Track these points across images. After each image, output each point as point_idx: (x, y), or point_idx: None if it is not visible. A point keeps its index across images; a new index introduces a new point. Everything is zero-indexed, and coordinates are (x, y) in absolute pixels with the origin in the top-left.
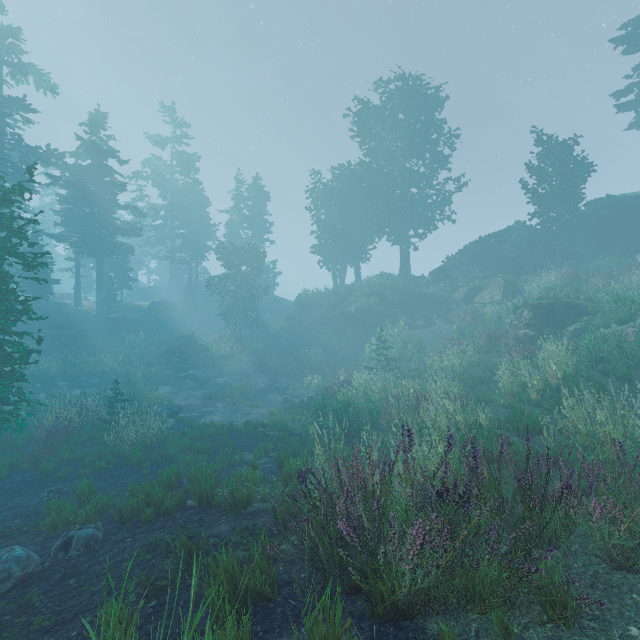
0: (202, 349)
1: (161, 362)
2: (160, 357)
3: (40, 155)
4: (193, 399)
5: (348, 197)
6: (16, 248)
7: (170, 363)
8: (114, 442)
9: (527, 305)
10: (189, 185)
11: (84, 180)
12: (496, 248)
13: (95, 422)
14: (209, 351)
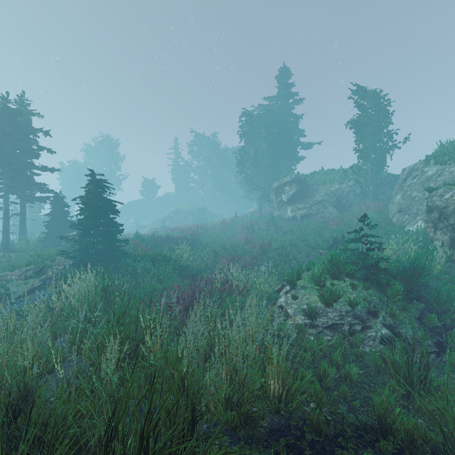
0: None
1: None
2: None
3: None
4: None
5: (77, 174)
6: None
7: None
8: None
9: (135, 225)
10: None
11: None
12: (135, 206)
13: None
14: None
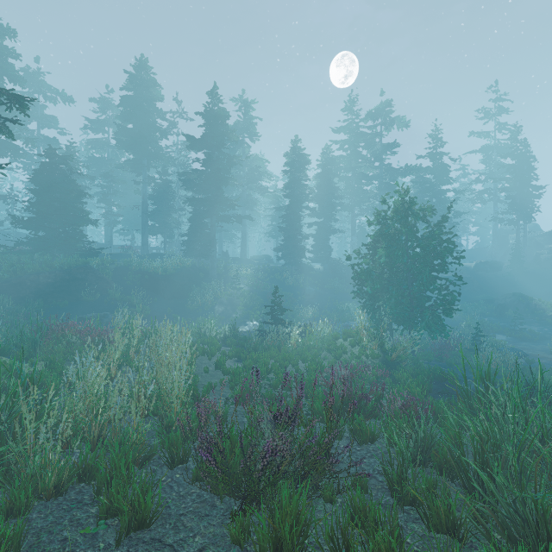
0: (537, 307)
1: (492, 315)
2: (491, 310)
3: (400, 172)
4: (533, 350)
5: None
6: (451, 250)
7: (501, 316)
8: (481, 361)
9: None
10: (516, 149)
11: (425, 178)
12: None
13: (458, 348)
14: (546, 310)
